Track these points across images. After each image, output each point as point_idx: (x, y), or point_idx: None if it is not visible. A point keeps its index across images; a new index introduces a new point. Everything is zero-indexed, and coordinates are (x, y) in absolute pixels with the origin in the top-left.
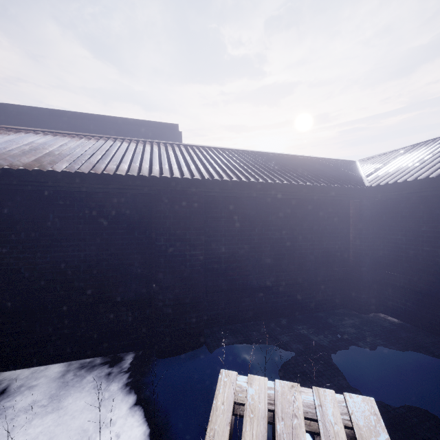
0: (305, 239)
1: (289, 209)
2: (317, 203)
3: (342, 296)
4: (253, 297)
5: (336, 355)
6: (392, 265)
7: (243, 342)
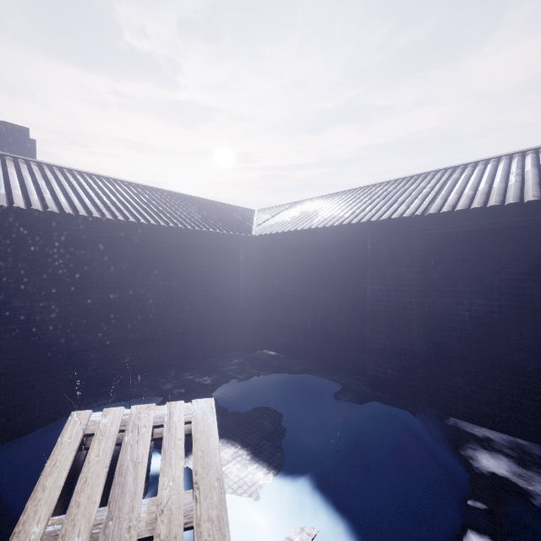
0: (197, 285)
1: (178, 254)
2: (209, 248)
3: (234, 340)
4: (135, 351)
5: (214, 389)
6: (272, 305)
7: (117, 400)
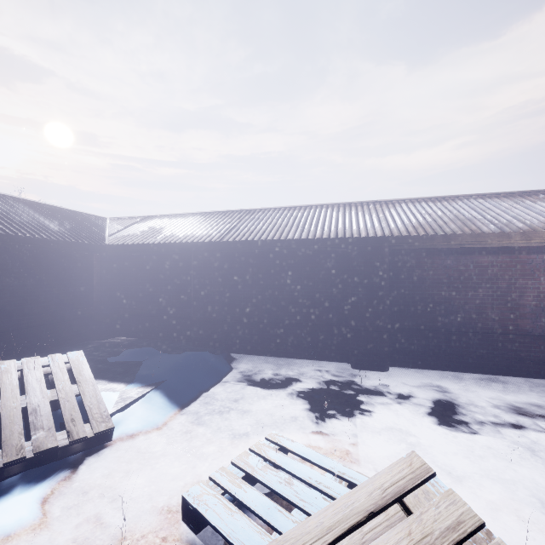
0: (51, 285)
1: (33, 259)
2: (64, 254)
3: (88, 331)
4: None
5: None
6: (124, 300)
7: None
